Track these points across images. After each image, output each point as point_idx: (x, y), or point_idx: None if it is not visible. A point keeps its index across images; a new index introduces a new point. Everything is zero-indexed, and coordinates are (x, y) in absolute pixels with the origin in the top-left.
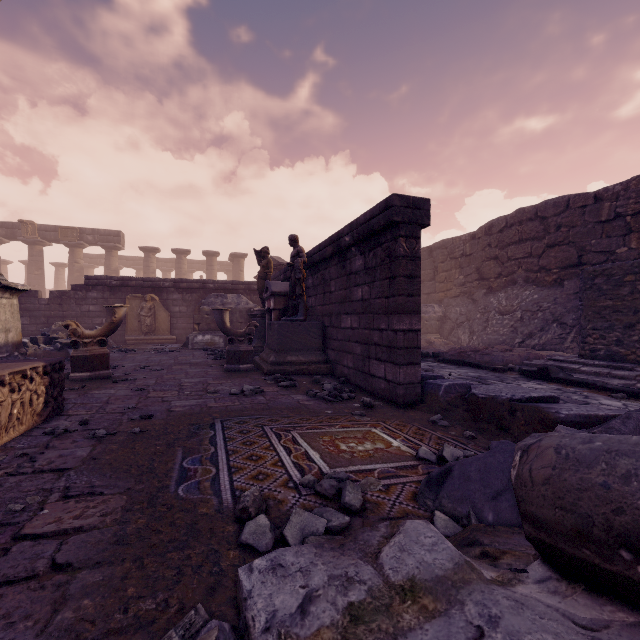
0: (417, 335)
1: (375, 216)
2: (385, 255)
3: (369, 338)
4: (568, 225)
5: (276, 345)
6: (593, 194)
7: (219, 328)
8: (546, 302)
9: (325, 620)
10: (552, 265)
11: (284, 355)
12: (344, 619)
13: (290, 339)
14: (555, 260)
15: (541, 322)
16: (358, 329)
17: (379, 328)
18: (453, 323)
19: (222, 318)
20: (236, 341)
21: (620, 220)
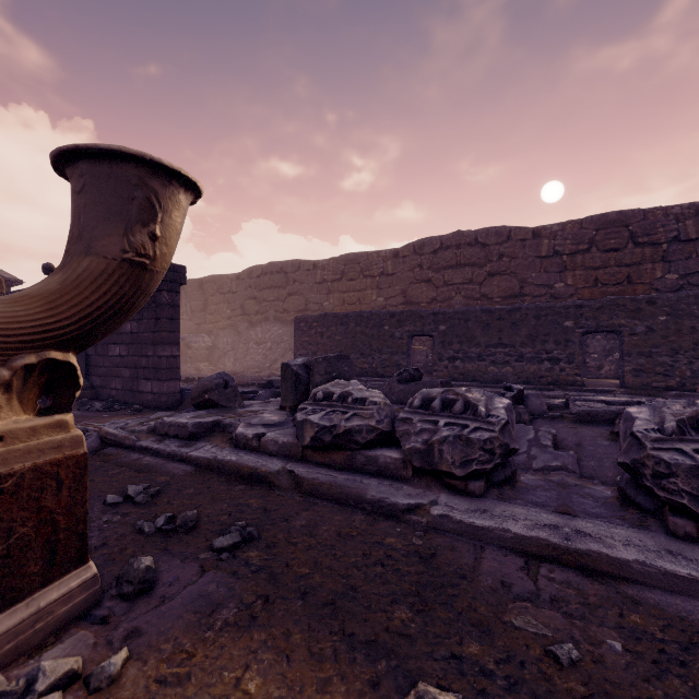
0: (177, 359)
1: None
2: (152, 301)
3: (138, 363)
4: (300, 281)
5: None
6: (313, 263)
7: None
8: (286, 336)
9: (134, 424)
10: (291, 309)
11: None
12: (139, 423)
13: None
14: (293, 305)
15: (283, 351)
16: (127, 356)
17: (147, 355)
18: (221, 352)
19: None
20: None
21: (326, 284)
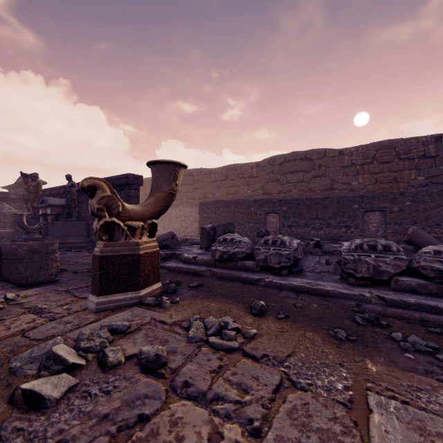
0: None
1: (121, 179)
2: (125, 195)
3: None
4: (201, 181)
5: (60, 234)
6: (209, 170)
7: (19, 225)
8: (193, 213)
9: None
10: (196, 197)
11: (65, 239)
12: None
13: (69, 231)
14: (197, 195)
15: (191, 222)
16: None
17: None
18: None
19: (22, 219)
20: (31, 233)
21: (217, 182)
